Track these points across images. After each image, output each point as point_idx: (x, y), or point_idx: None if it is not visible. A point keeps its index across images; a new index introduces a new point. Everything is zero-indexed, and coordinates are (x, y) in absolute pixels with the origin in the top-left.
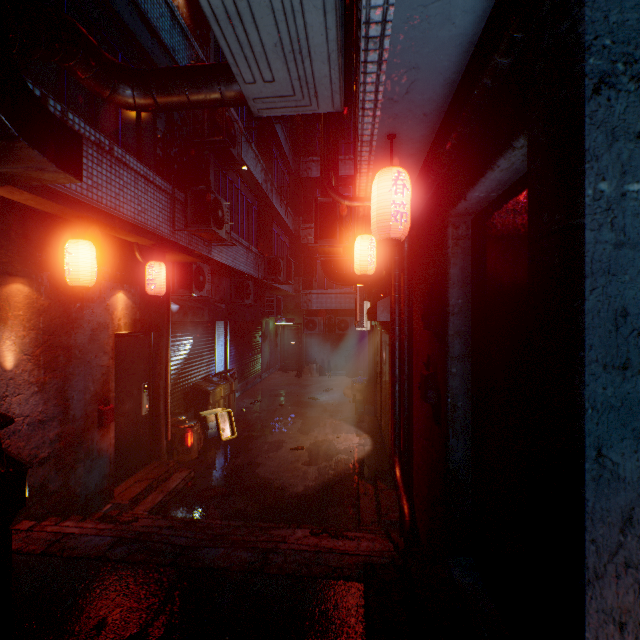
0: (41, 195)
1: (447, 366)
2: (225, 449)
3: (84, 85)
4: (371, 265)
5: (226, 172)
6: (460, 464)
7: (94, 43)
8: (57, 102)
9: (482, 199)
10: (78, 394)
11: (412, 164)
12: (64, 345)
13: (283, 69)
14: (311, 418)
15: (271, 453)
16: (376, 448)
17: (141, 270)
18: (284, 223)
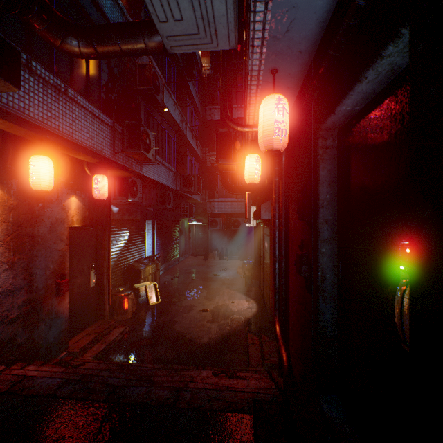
0: (9, 120)
1: (318, 247)
2: (152, 311)
3: (40, 36)
4: (257, 176)
5: (153, 113)
6: (328, 323)
7: (47, 2)
8: (23, 52)
9: (348, 113)
10: (40, 271)
11: (289, 96)
12: (29, 234)
13: (189, 8)
14: (214, 289)
15: (185, 314)
16: (260, 310)
17: (89, 181)
18: (195, 152)
